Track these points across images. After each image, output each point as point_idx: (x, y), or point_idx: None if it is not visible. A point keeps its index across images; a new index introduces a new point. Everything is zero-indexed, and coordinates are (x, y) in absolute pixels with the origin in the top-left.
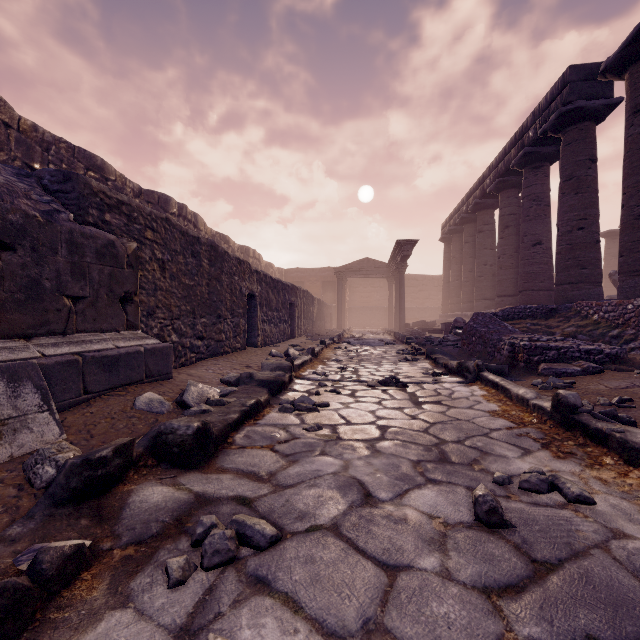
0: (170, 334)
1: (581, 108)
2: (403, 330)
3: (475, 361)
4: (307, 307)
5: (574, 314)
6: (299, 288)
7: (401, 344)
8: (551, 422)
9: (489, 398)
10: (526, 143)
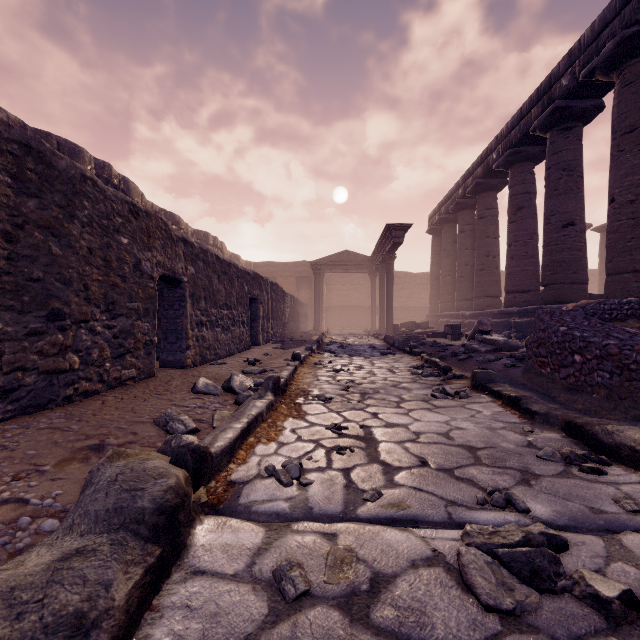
0: None
1: None
2: (391, 332)
3: None
4: (277, 304)
5: None
6: (265, 279)
7: (402, 353)
8: None
9: None
10: (556, 95)
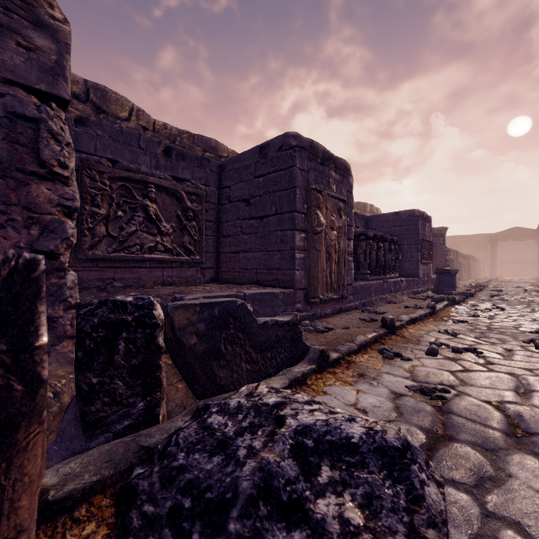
0: None
1: None
2: None
3: None
4: (473, 264)
5: None
6: (470, 256)
7: (537, 283)
8: None
9: None
10: None
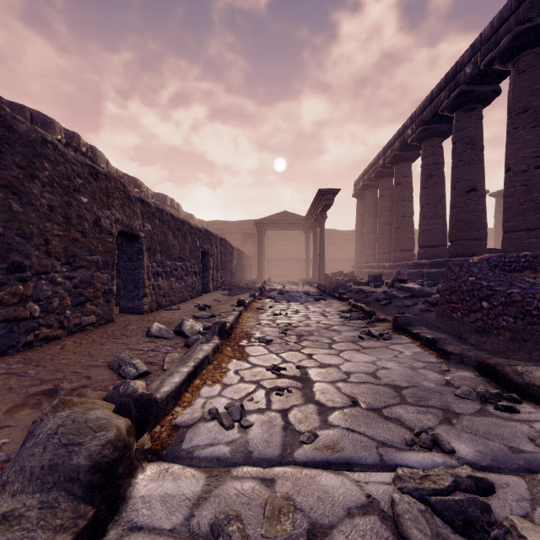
0: None
1: None
2: (323, 281)
3: None
4: (225, 257)
5: None
6: (215, 235)
7: (332, 299)
8: None
9: None
10: (461, 81)
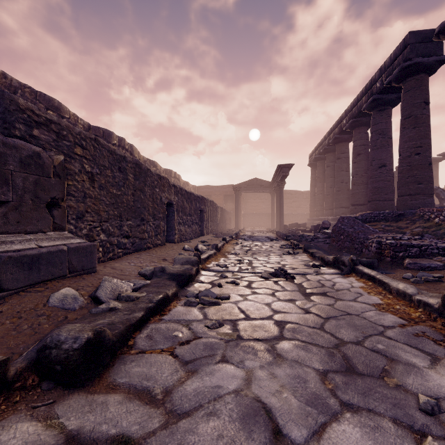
0: (99, 234)
1: (418, 63)
2: (282, 230)
3: (350, 256)
4: (213, 213)
5: (418, 218)
6: (207, 199)
7: (282, 240)
8: (442, 320)
9: (368, 290)
10: (374, 92)
